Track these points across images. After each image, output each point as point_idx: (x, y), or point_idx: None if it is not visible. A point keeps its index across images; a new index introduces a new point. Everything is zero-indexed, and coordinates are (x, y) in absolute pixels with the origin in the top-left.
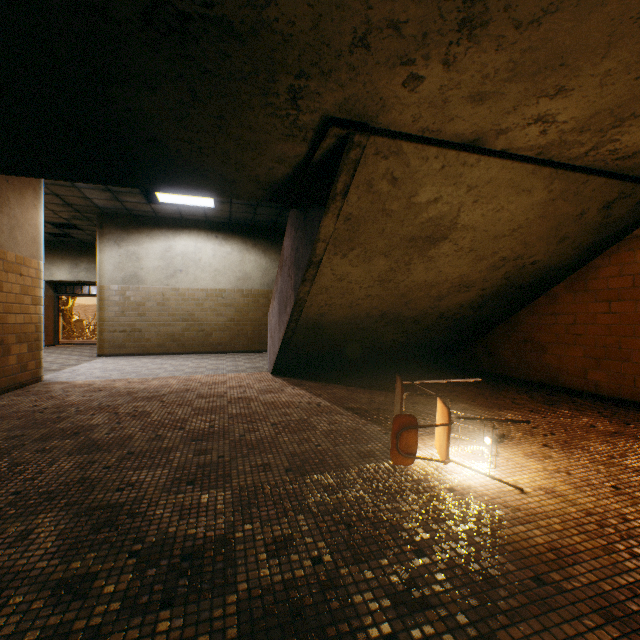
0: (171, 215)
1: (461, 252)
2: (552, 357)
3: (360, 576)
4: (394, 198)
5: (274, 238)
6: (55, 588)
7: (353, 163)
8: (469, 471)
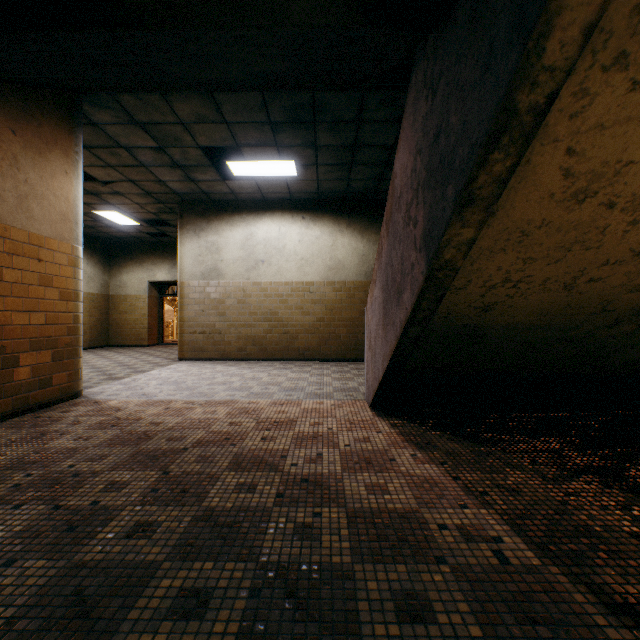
0: (251, 195)
1: None
2: None
3: None
4: None
5: (374, 214)
6: None
7: None
8: None
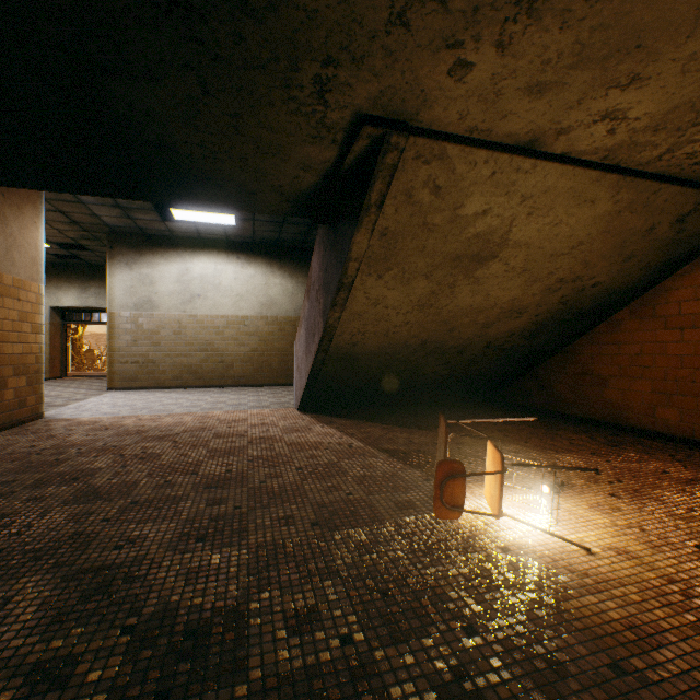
0: (188, 234)
1: (512, 273)
2: (615, 392)
3: (399, 661)
4: (437, 210)
5: (302, 259)
6: (29, 674)
7: (390, 169)
8: (525, 526)
